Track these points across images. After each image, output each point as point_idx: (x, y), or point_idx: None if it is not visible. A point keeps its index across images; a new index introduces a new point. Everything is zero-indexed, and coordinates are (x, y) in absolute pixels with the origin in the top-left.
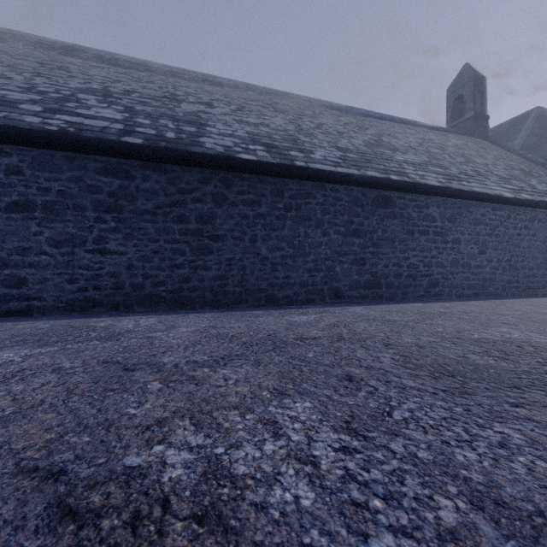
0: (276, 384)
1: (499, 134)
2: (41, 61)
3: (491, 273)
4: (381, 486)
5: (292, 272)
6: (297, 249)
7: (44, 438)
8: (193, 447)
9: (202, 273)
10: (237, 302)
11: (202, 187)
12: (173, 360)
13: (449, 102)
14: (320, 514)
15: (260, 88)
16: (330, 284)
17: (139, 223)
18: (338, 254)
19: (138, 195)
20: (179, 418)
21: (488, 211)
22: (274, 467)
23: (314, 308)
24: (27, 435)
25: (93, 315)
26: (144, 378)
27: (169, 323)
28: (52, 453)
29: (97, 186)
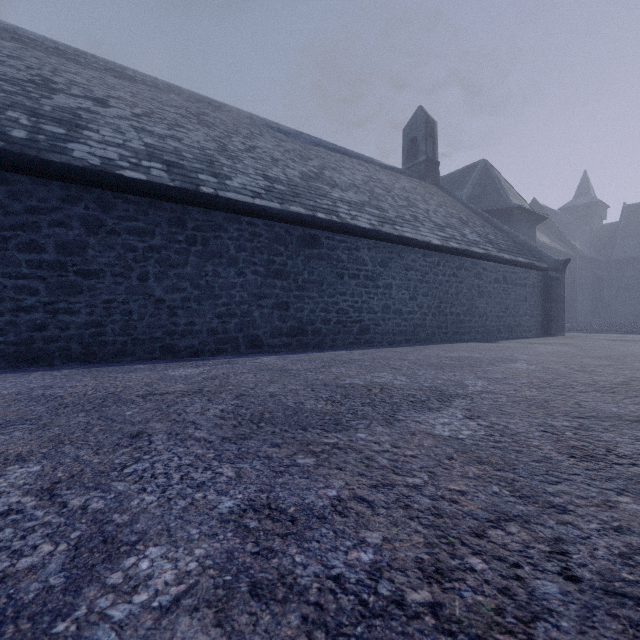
0: (29, 449)
1: (452, 181)
2: None
3: (422, 320)
4: None
5: (198, 317)
6: (203, 291)
7: None
8: None
9: (66, 319)
10: (119, 355)
11: (66, 207)
12: None
13: (405, 142)
14: None
15: (188, 93)
16: (246, 331)
17: None
18: (257, 297)
19: None
20: None
21: (419, 257)
22: None
23: (221, 359)
24: None
25: None
26: None
27: None
28: None
29: None
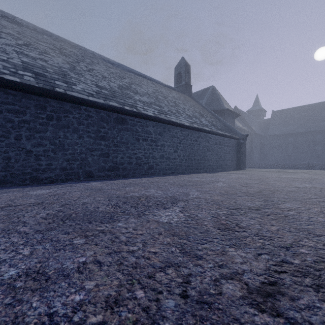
0: None
1: (198, 95)
2: None
3: (180, 162)
4: None
5: (54, 161)
6: (57, 146)
7: None
8: None
9: None
10: (1, 183)
11: None
12: None
13: (176, 74)
14: None
15: (55, 36)
16: (84, 168)
17: None
18: (90, 150)
19: None
20: None
21: (178, 131)
22: None
23: (67, 184)
24: None
25: None
26: None
27: None
28: None
29: None
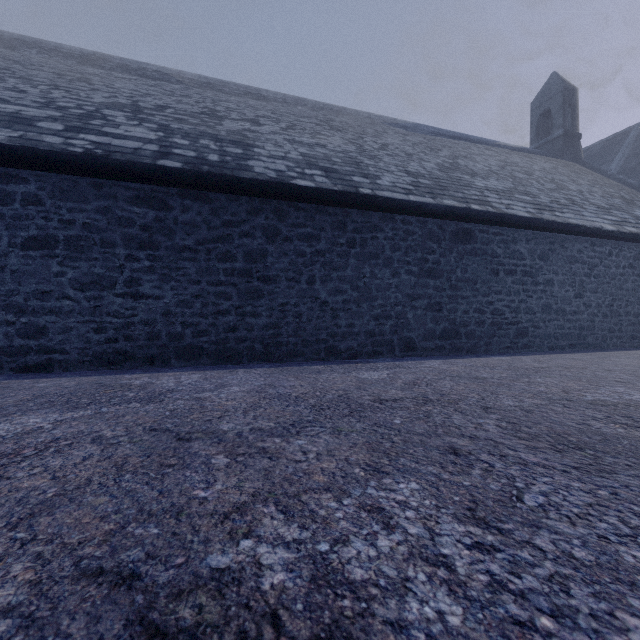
0: (367, 458)
1: (592, 156)
2: (58, 71)
3: (590, 321)
4: (543, 598)
5: (356, 319)
6: (361, 293)
7: (101, 529)
8: (289, 542)
9: (252, 321)
10: (291, 356)
11: (252, 219)
12: (234, 427)
13: (534, 118)
14: (477, 638)
15: (312, 102)
16: (400, 333)
17: (178, 262)
18: (410, 298)
19: (176, 228)
20: (261, 503)
21: (586, 247)
22: (399, 570)
23: (384, 362)
24: (80, 525)
25: (124, 371)
26: (204, 450)
27: (217, 381)
28: (116, 549)
29: (129, 218)
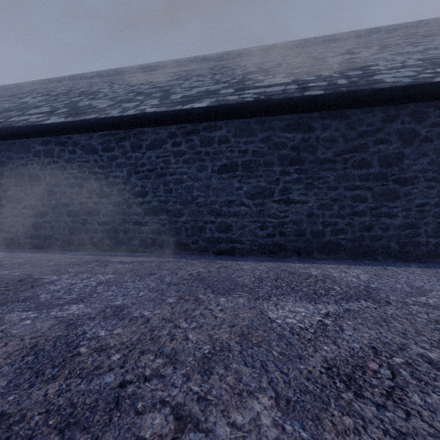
0: None
1: None
2: (210, 68)
3: None
4: None
5: None
6: None
7: None
8: None
9: (386, 221)
10: (431, 256)
11: (386, 126)
12: None
13: None
14: None
15: (384, 28)
16: None
17: (319, 172)
18: None
19: (317, 145)
20: None
21: None
22: None
23: None
24: None
25: (283, 259)
26: None
27: (395, 280)
28: None
29: (282, 143)
